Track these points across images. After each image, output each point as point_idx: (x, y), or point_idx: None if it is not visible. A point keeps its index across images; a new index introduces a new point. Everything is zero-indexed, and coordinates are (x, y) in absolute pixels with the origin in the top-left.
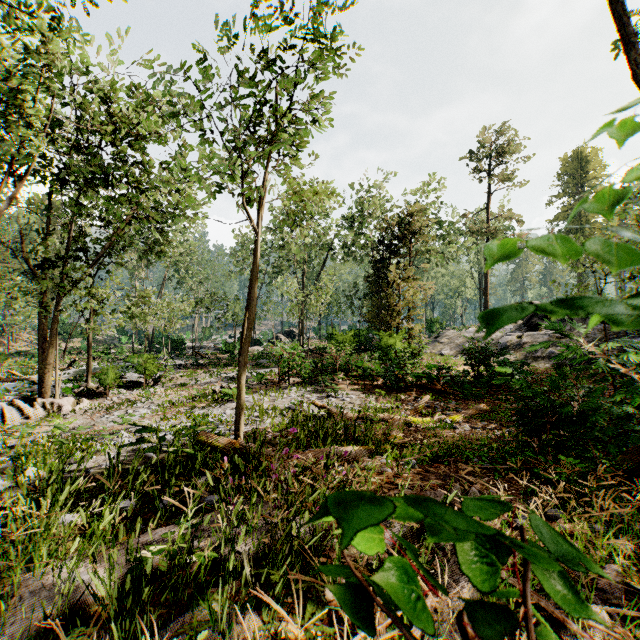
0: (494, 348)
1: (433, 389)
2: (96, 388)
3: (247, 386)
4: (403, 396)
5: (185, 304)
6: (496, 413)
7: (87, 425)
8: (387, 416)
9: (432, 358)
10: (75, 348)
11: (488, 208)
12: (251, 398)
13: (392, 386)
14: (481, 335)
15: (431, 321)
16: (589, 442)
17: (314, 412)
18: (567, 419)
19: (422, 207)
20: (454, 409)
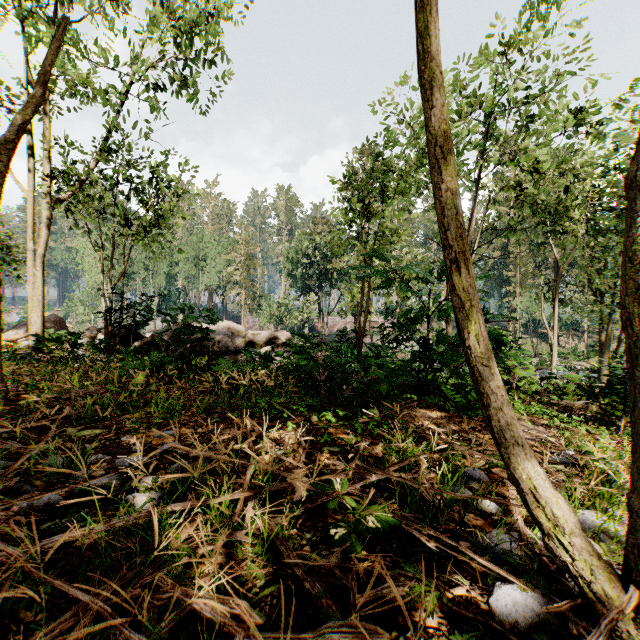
0: None
1: None
2: None
3: None
4: None
5: None
6: None
7: None
8: None
9: None
10: None
11: None
12: None
13: None
14: None
15: None
16: None
17: None
18: None
19: None
20: None
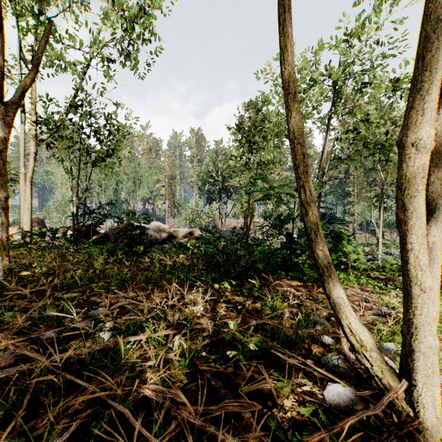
0: None
1: None
2: None
3: None
4: None
5: None
6: None
7: None
8: None
9: None
10: None
11: None
12: None
13: None
14: None
15: None
16: None
17: None
18: None
19: None
20: None
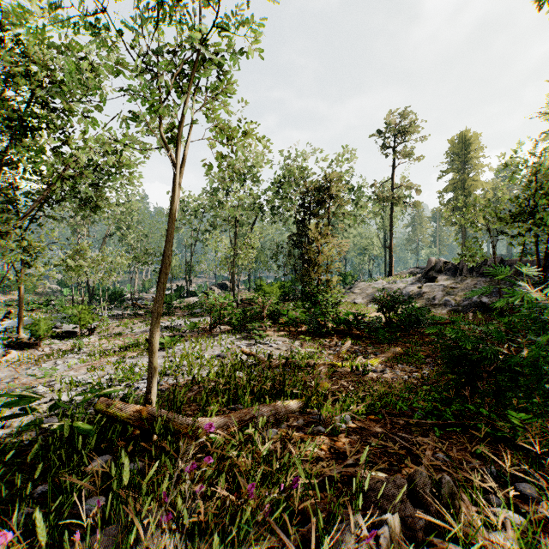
0: (403, 297)
1: (351, 334)
2: (28, 339)
3: (180, 334)
4: (325, 341)
5: (122, 258)
6: (410, 356)
7: (10, 378)
8: (313, 362)
9: (347, 306)
10: (15, 300)
11: (392, 179)
12: (183, 346)
13: (315, 332)
14: (388, 286)
15: (345, 274)
16: (535, 394)
17: (242, 360)
18: (505, 368)
19: (338, 175)
20: (372, 353)
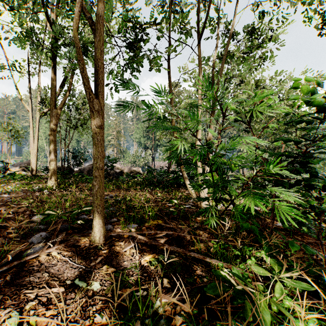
0: None
1: None
2: None
3: None
4: None
5: None
6: None
7: None
8: None
9: None
10: None
11: None
12: None
13: None
14: None
15: None
16: None
17: None
18: None
19: None
20: None
